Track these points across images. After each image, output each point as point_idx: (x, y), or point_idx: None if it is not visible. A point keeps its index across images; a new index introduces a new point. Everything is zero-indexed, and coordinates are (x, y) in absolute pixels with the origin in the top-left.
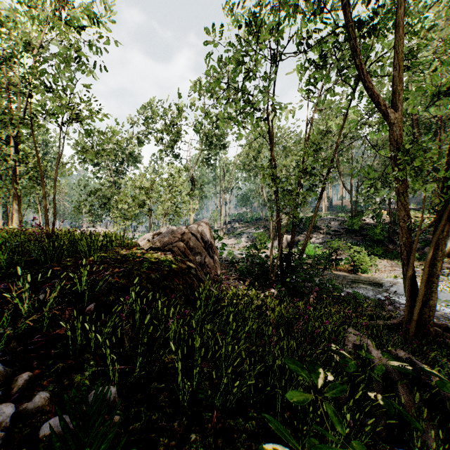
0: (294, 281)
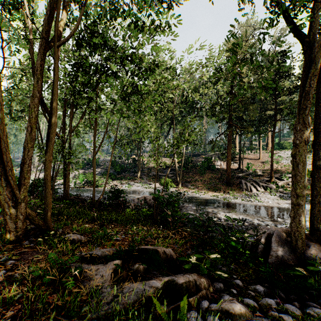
0: (59, 194)
